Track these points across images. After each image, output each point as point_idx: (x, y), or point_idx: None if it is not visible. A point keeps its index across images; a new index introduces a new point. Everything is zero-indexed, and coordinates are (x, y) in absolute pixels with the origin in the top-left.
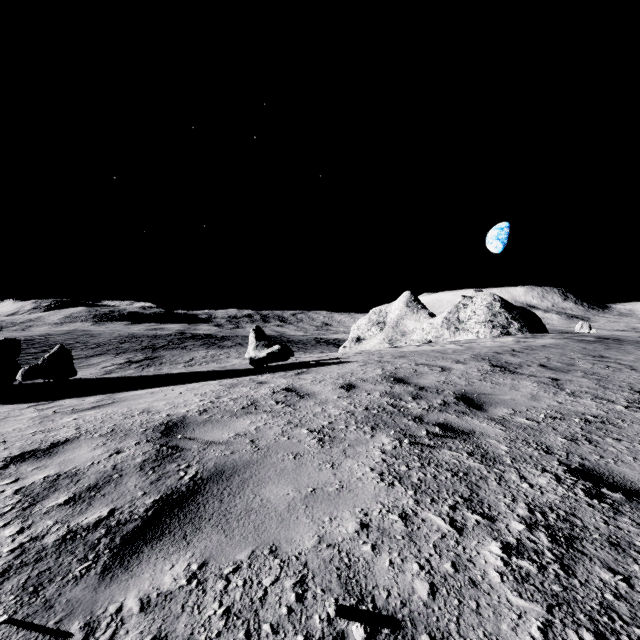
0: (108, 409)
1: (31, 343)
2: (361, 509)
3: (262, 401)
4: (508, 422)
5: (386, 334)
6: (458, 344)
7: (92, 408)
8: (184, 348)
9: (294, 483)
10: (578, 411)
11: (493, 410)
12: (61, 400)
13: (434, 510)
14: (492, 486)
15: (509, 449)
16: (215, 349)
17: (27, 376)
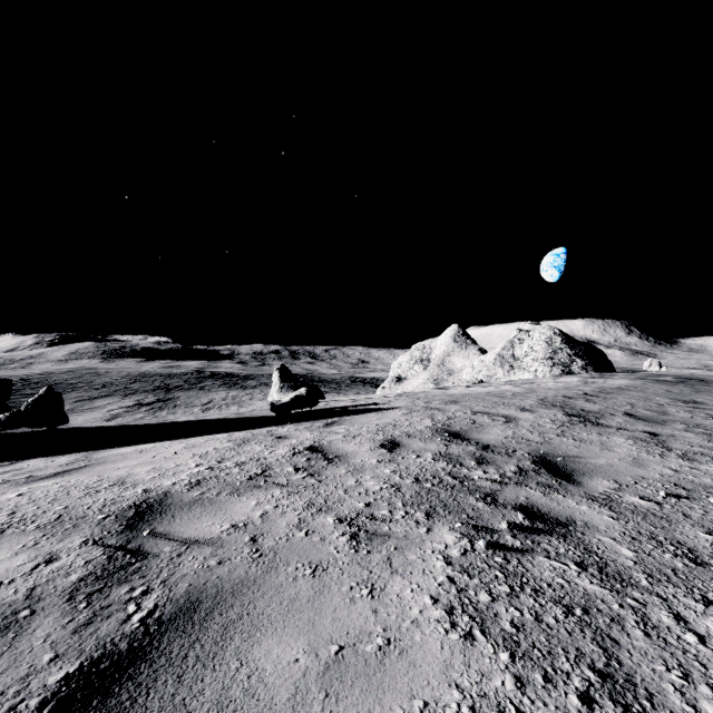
0: (73, 478)
1: (28, 383)
2: (424, 703)
3: (277, 467)
4: (617, 503)
5: (431, 373)
6: (515, 385)
7: (54, 475)
8: (202, 388)
9: (309, 633)
10: (706, 484)
11: (589, 483)
12: (26, 460)
13: (554, 706)
14: (637, 640)
15: (636, 555)
16: (237, 390)
17: (7, 424)
